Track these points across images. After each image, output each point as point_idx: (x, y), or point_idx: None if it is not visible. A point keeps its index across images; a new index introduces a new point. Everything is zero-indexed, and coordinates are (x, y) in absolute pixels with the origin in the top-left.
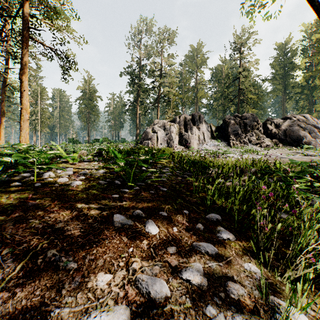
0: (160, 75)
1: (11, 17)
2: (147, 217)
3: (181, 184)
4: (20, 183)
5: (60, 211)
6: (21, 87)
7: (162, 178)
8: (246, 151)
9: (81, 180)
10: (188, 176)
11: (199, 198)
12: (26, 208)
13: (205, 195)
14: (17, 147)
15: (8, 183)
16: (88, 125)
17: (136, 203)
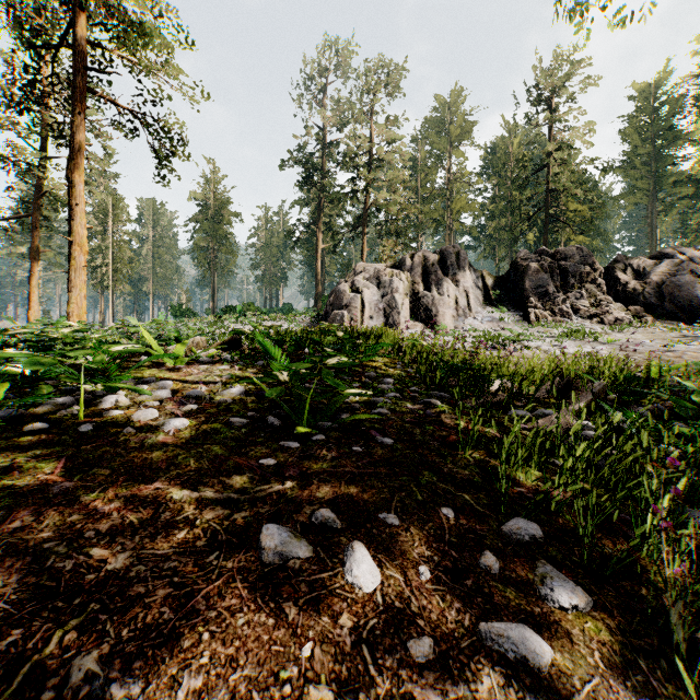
0: (369, 165)
1: (50, 47)
2: (347, 530)
3: (425, 424)
4: (45, 425)
5: (128, 512)
6: (71, 197)
7: (379, 407)
8: (569, 335)
9: (188, 415)
10: (439, 400)
11: (476, 468)
12: (45, 503)
13: (488, 456)
14: (49, 335)
15: (20, 424)
16: (212, 277)
17: (318, 486)
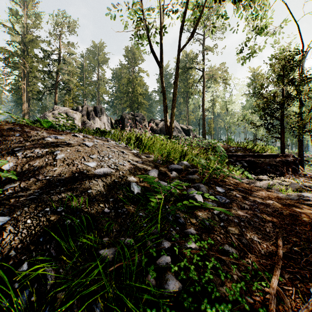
0: (59, 61)
1: None
2: None
3: None
4: None
5: None
6: None
7: None
8: None
9: None
10: None
11: None
12: None
13: None
14: None
15: None
16: None
17: None
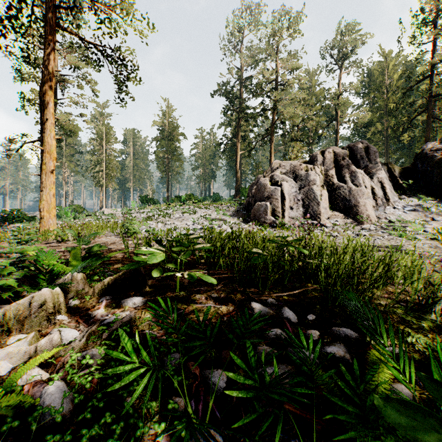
0: (275, 90)
1: None
2: None
3: None
4: None
5: None
6: (42, 113)
7: None
8: None
9: None
10: None
11: None
12: None
13: None
14: None
15: None
16: (167, 176)
17: None
